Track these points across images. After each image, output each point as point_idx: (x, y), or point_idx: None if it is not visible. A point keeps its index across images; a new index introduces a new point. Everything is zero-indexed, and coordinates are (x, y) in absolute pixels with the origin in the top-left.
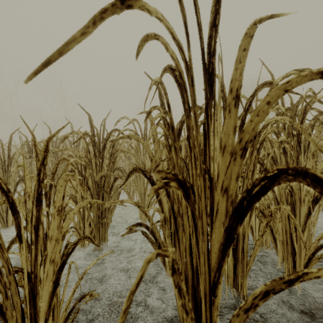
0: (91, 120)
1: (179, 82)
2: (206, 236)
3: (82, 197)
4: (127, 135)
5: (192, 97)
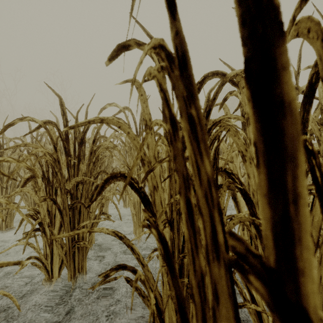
0: (62, 105)
1: None
2: None
3: (49, 212)
4: (101, 118)
5: None
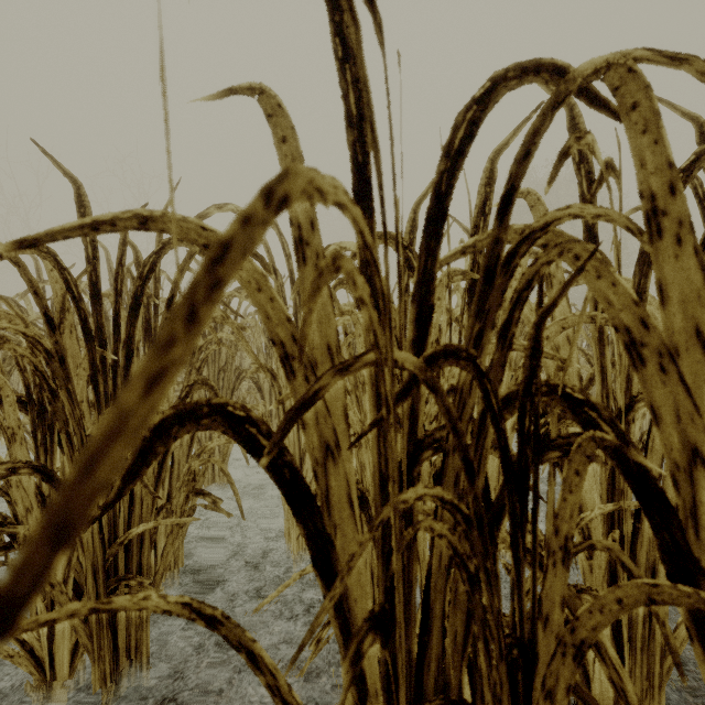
0: (83, 204)
1: None
2: None
3: (44, 498)
4: (140, 214)
5: None
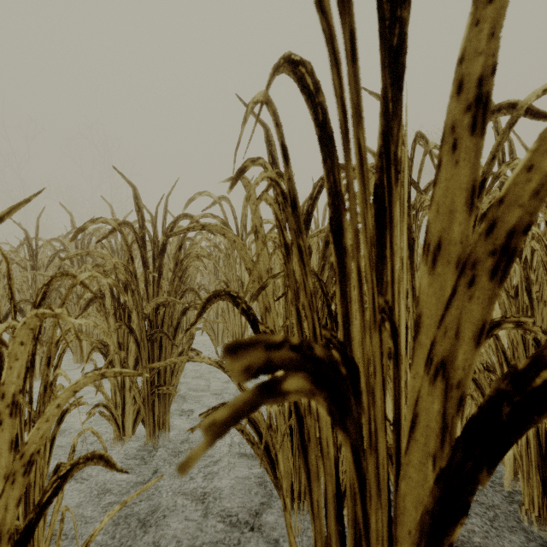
0: (137, 198)
1: (311, 90)
2: (385, 492)
3: (120, 345)
4: (202, 224)
5: (353, 95)
